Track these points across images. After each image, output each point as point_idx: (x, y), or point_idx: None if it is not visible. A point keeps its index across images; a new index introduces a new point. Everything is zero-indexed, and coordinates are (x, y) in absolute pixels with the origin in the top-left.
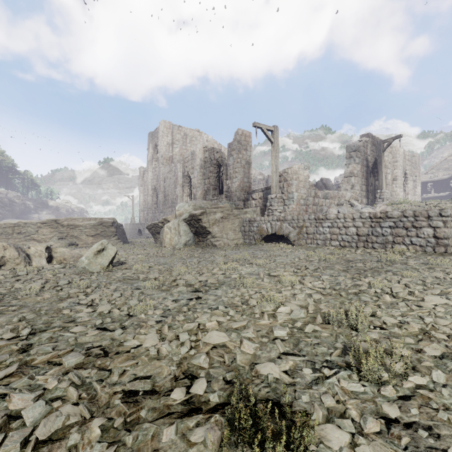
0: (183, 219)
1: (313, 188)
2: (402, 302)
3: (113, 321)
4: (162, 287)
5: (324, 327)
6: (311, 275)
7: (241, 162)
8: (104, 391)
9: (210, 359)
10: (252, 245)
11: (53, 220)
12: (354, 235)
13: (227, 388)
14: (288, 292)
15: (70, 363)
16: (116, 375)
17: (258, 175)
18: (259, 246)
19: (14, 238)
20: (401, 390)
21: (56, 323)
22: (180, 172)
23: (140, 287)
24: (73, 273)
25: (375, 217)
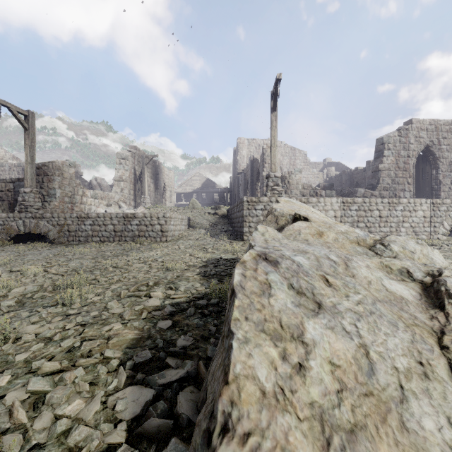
0: None
1: (81, 187)
2: (118, 270)
3: None
4: None
5: (53, 292)
6: (61, 265)
7: None
8: None
9: None
10: None
11: None
12: (112, 231)
13: None
14: (29, 279)
15: None
16: None
17: (11, 159)
18: (5, 248)
19: None
20: (85, 304)
21: None
22: None
23: None
24: None
25: (127, 217)
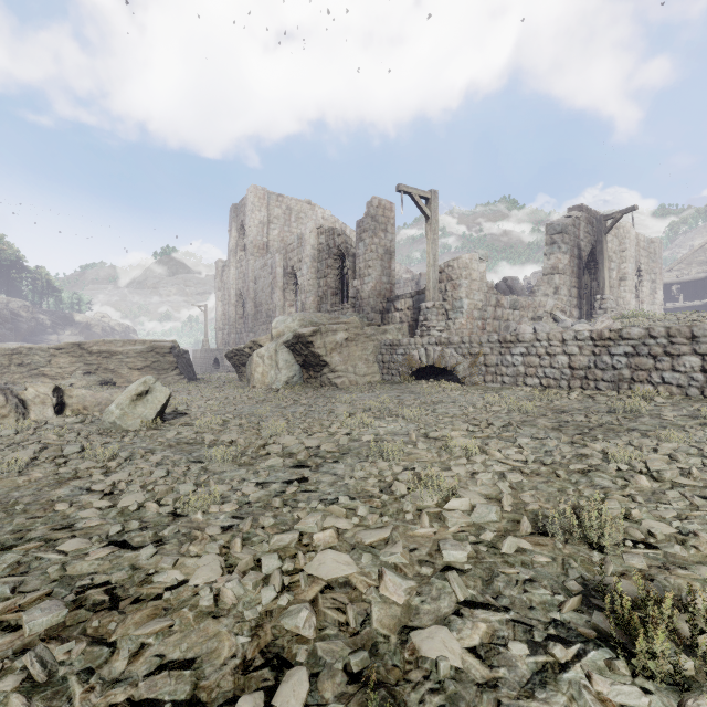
0: (283, 342)
1: (493, 293)
2: (672, 490)
3: (143, 527)
4: (241, 457)
5: (537, 542)
6: (499, 436)
7: (378, 250)
8: (90, 702)
9: (319, 617)
10: (395, 384)
11: (75, 344)
12: (564, 368)
13: (353, 693)
14: (462, 468)
15: (37, 626)
16: (124, 657)
17: (404, 273)
18: (407, 386)
19: (12, 372)
20: None
21: (38, 530)
22: (280, 268)
23: (204, 459)
24: (95, 432)
25: (600, 339)
